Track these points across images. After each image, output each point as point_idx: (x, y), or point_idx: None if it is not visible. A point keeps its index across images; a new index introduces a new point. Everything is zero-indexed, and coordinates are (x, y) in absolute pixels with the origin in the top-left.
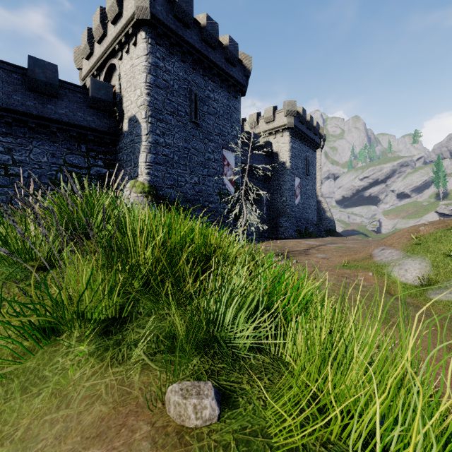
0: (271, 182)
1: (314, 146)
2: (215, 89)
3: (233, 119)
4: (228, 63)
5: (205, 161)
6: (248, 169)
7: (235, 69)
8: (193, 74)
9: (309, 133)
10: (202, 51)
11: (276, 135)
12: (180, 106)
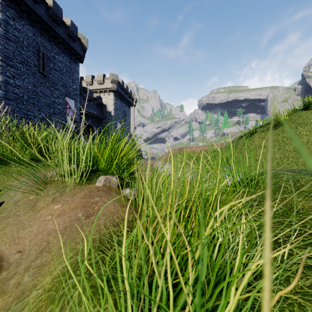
0: (102, 124)
1: (129, 104)
2: (60, 53)
3: (74, 77)
4: (70, 38)
5: (51, 103)
6: (85, 113)
7: (75, 43)
8: (41, 38)
9: (126, 96)
10: (49, 23)
11: (105, 93)
12: (29, 59)
